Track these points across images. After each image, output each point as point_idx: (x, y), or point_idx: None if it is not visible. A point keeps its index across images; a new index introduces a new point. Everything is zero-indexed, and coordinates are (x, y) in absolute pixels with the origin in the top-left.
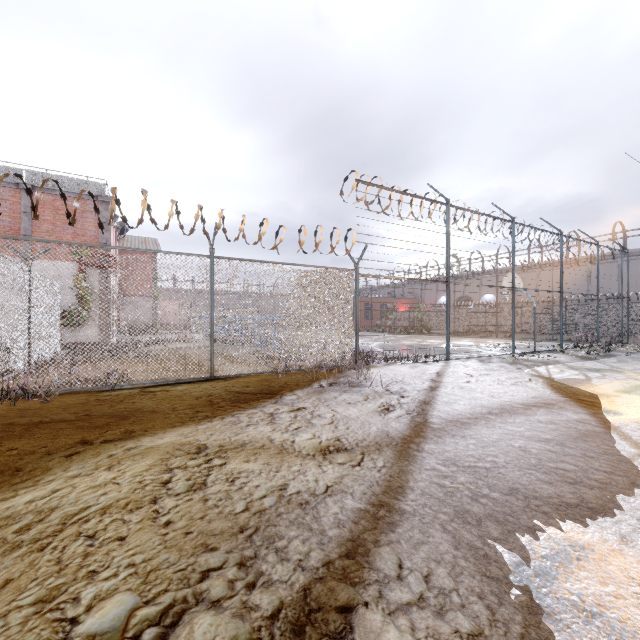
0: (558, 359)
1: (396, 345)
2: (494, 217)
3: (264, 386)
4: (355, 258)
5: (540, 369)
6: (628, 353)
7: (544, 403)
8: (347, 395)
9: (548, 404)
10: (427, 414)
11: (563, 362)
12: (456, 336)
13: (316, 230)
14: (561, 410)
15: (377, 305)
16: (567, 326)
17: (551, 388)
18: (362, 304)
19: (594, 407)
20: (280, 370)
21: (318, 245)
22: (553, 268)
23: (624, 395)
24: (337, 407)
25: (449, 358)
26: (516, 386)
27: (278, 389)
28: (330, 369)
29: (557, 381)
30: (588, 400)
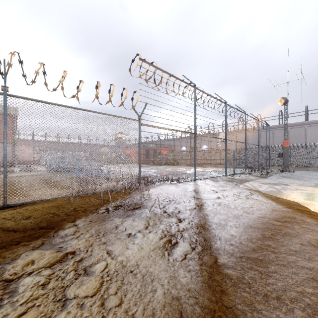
0: (249, 178)
1: (163, 171)
2: (217, 99)
3: (47, 216)
4: (139, 112)
5: (247, 184)
6: (275, 173)
7: (288, 217)
8: (129, 222)
9: (291, 218)
10: (212, 248)
11: (254, 179)
12: (191, 166)
13: (110, 89)
14: (306, 225)
15: (152, 151)
16: (240, 161)
17: (270, 200)
18: (144, 150)
19: (315, 217)
20: (78, 194)
21: (110, 97)
22: (232, 134)
23: (314, 203)
24: (114, 245)
25: (195, 179)
26: (250, 200)
27: (60, 219)
28: (120, 191)
29: (265, 193)
30: (303, 209)
